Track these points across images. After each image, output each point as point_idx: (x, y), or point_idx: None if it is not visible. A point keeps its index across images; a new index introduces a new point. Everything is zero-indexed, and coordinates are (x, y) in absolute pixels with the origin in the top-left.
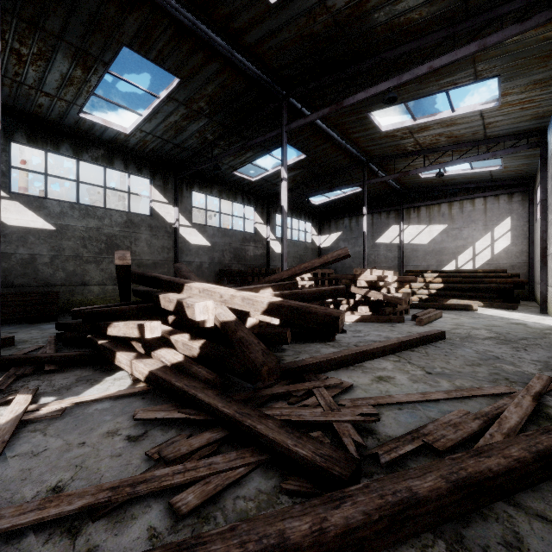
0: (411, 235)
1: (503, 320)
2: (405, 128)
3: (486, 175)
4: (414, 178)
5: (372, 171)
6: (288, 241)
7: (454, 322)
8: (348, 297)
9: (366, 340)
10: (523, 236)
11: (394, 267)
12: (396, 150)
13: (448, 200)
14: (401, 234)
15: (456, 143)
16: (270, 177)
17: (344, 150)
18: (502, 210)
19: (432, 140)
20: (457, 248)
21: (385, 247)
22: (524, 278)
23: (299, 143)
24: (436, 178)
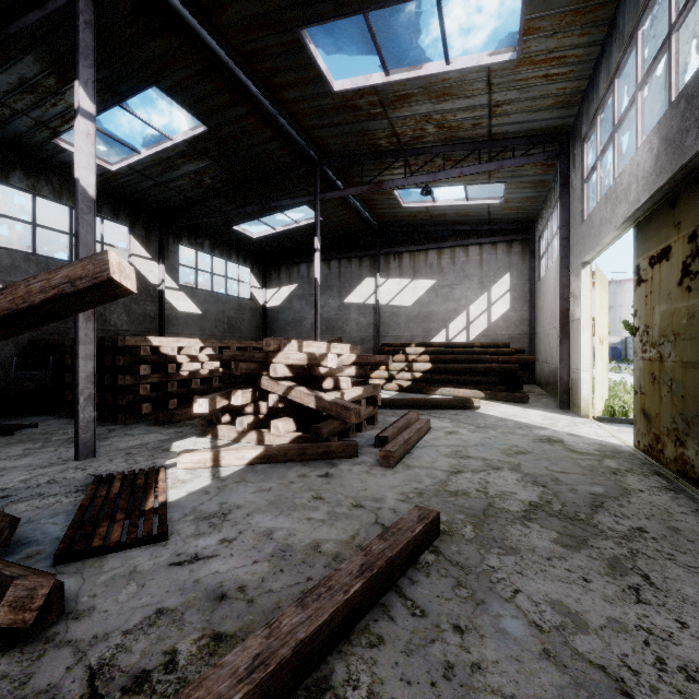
0: (391, 293)
1: (524, 431)
2: (373, 92)
3: (484, 212)
4: (393, 206)
5: (332, 185)
6: (205, 294)
7: (450, 444)
8: (261, 397)
9: (192, 591)
10: (524, 299)
11: (369, 339)
12: (363, 144)
13: (438, 246)
14: (378, 290)
15: (450, 143)
16: (147, 167)
17: (278, 130)
18: (500, 263)
19: (416, 129)
20: (448, 313)
21: (357, 310)
22: (525, 354)
23: (182, 91)
24: (423, 210)
